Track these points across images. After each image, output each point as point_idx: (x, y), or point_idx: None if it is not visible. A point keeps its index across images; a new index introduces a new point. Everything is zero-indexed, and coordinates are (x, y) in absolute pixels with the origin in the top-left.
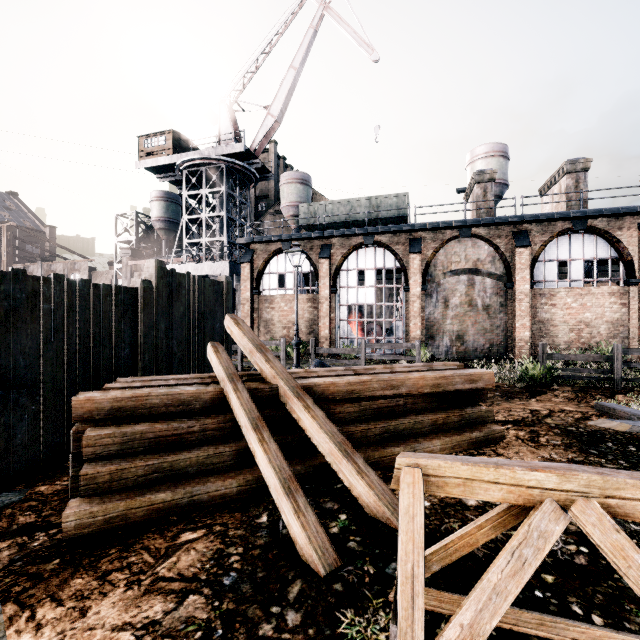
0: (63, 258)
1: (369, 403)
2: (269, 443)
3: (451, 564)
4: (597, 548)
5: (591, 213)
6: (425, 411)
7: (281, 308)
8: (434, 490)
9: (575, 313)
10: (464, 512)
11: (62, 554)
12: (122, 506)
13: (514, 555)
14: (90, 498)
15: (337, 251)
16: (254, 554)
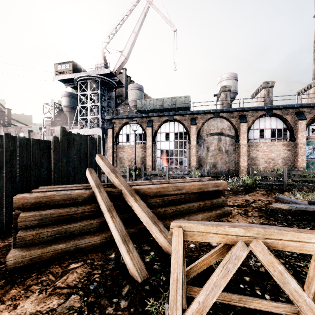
0: (14, 125)
1: (167, 197)
2: (116, 218)
3: (202, 274)
4: None
5: (274, 107)
6: (194, 201)
7: (128, 151)
8: (188, 238)
9: (267, 154)
10: (210, 249)
11: (6, 277)
12: (39, 252)
13: (224, 267)
14: (22, 248)
15: (155, 123)
16: (106, 273)
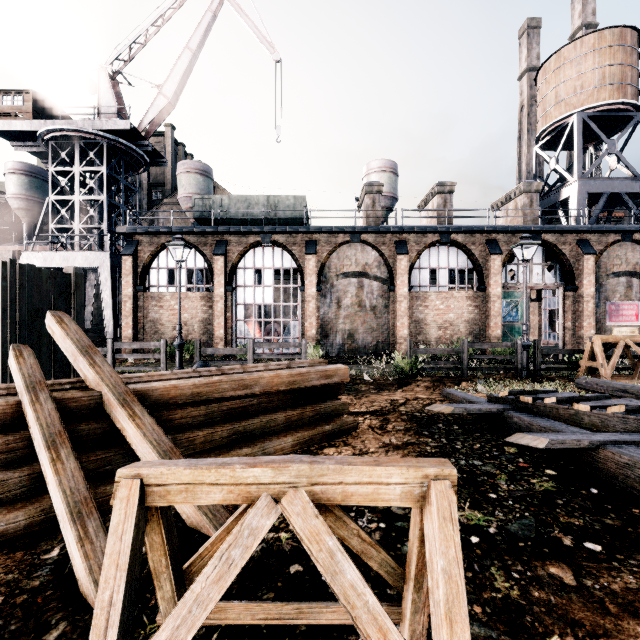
0: None
1: (218, 405)
2: (66, 462)
3: (254, 565)
4: (394, 522)
5: (453, 229)
6: (282, 409)
7: (171, 306)
8: (156, 501)
9: (442, 314)
10: None
11: None
12: None
13: (222, 559)
14: None
15: (233, 248)
16: (17, 602)
